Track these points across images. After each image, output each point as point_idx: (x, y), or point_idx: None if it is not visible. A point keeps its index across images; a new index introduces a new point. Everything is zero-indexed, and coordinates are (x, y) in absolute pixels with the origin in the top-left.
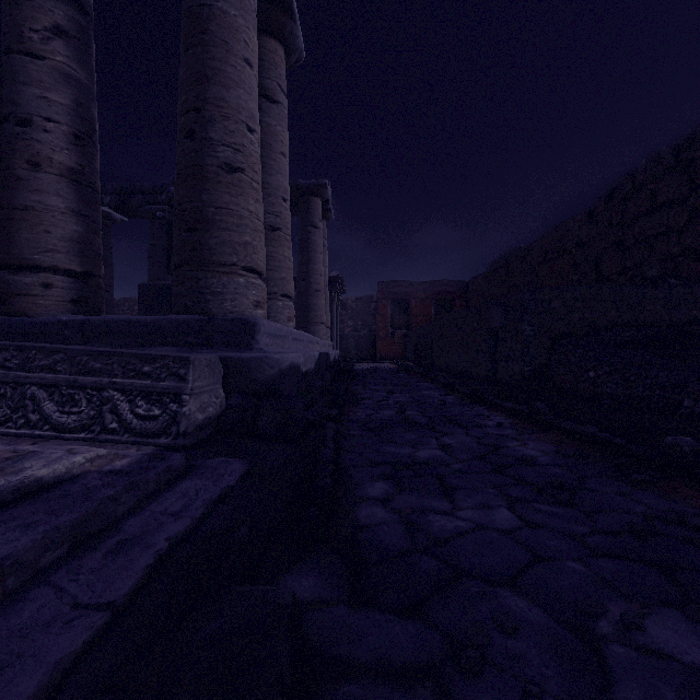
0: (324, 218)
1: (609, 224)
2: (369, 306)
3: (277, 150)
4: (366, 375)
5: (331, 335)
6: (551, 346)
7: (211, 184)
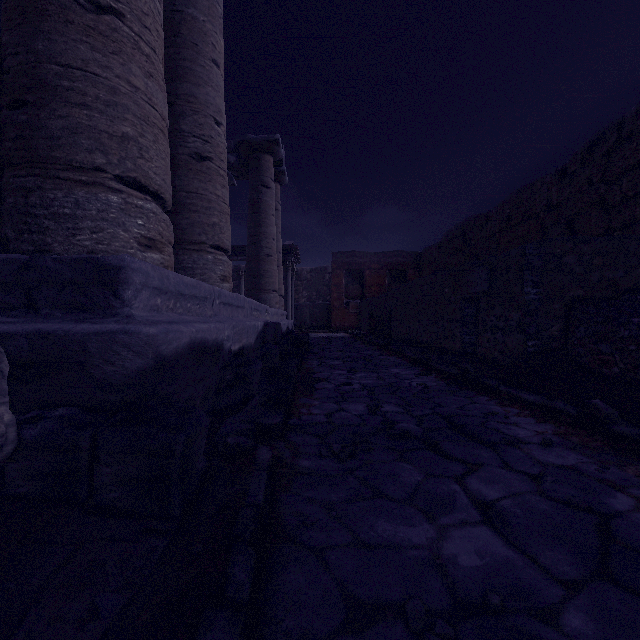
0: (277, 181)
1: (588, 182)
2: (323, 277)
3: (206, 54)
4: (322, 347)
5: (286, 304)
6: (564, 313)
7: (53, 22)
